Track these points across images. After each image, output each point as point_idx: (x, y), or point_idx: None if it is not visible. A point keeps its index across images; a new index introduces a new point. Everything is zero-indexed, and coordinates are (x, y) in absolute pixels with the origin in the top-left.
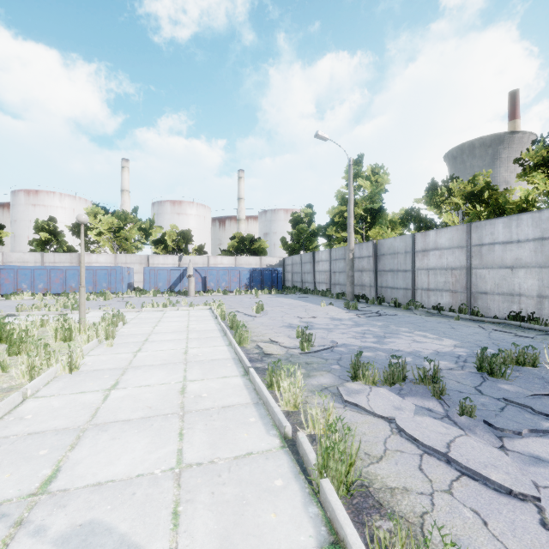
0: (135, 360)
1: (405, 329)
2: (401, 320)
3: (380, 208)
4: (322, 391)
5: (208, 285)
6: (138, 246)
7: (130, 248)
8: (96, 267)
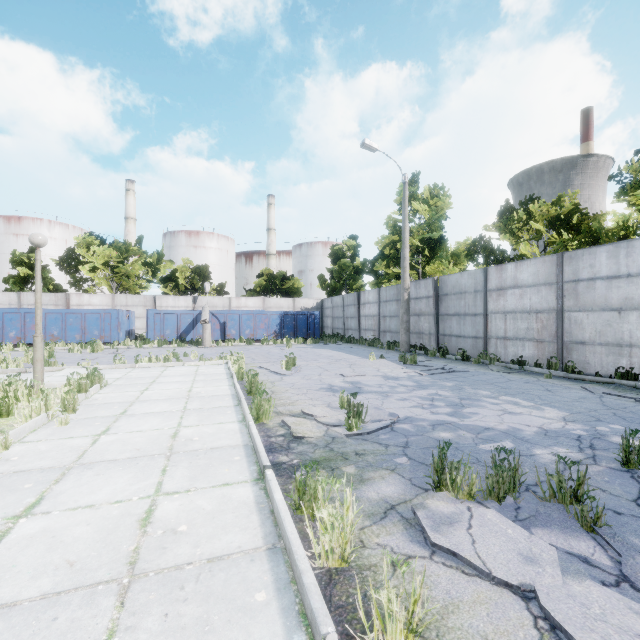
0: (92, 451)
1: (486, 393)
2: (477, 379)
3: (440, 238)
4: (388, 515)
5: (228, 332)
6: (143, 285)
7: (133, 287)
8: (85, 310)
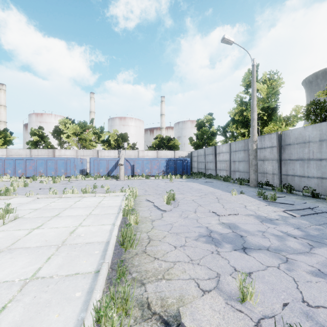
0: None
1: None
2: None
3: (276, 107)
4: None
5: (135, 171)
6: (93, 144)
7: (88, 146)
8: (57, 158)
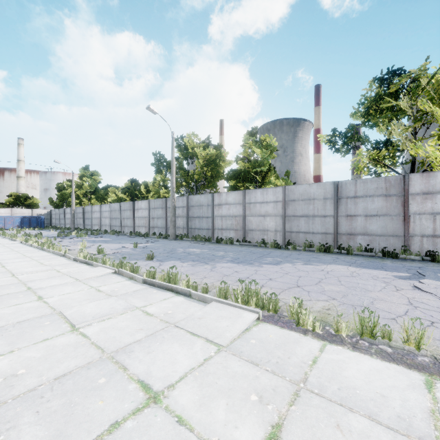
0: None
1: None
2: None
3: (95, 191)
4: None
5: None
6: None
7: None
8: None
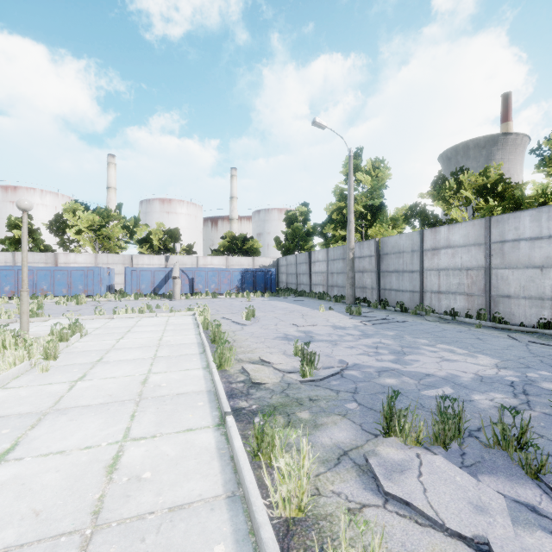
0: (67, 397)
1: (424, 341)
2: (415, 328)
3: (381, 205)
4: (341, 461)
5: (195, 287)
6: (122, 245)
7: (113, 247)
8: (71, 267)
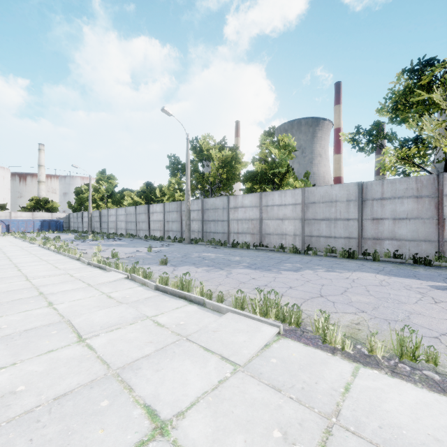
0: None
1: None
2: None
3: (111, 195)
4: None
5: (10, 229)
6: None
7: None
8: None
